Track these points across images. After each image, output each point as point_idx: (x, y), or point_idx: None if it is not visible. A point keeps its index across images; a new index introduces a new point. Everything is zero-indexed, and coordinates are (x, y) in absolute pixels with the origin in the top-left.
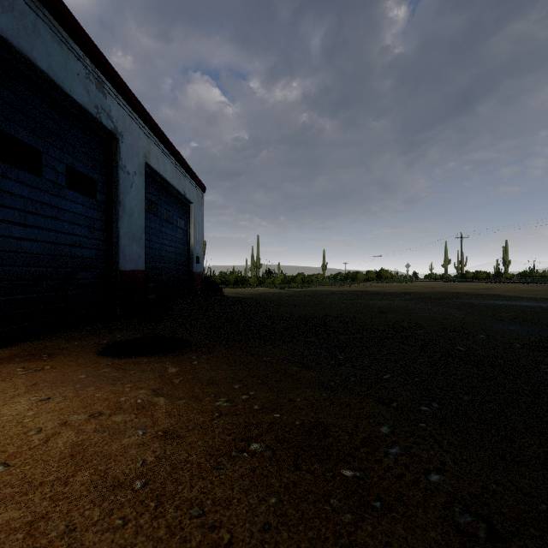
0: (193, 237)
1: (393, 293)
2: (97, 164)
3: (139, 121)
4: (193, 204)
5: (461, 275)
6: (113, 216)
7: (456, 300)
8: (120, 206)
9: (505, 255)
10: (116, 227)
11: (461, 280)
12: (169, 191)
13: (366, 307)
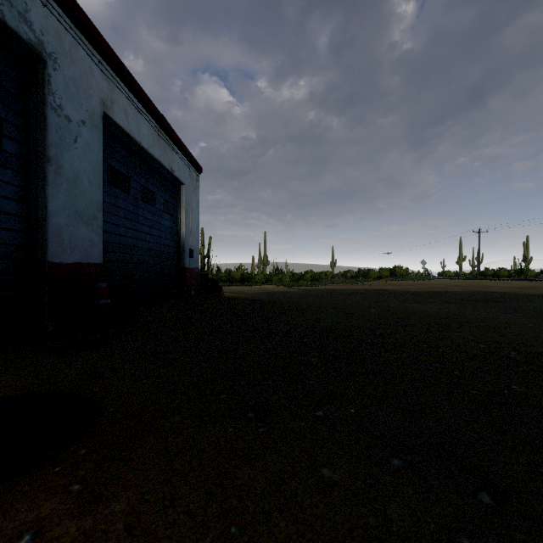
0: (184, 225)
1: (421, 292)
2: (3, 93)
3: (91, 50)
4: (184, 185)
5: (481, 272)
6: (39, 179)
7: (519, 304)
8: (50, 165)
9: (526, 251)
10: (42, 196)
11: (481, 278)
12: (150, 164)
13: (409, 315)
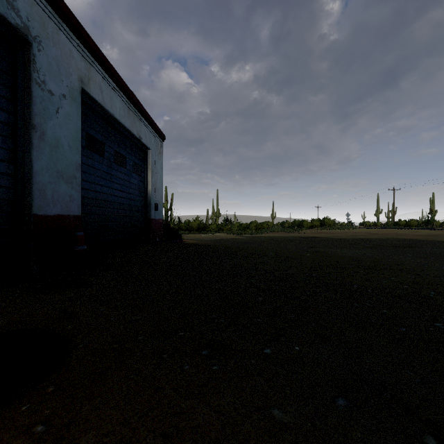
0: (150, 184)
1: (346, 239)
2: None
3: (70, 35)
4: (150, 150)
5: (395, 222)
6: (25, 144)
7: (430, 249)
8: (35, 132)
9: (432, 205)
10: (28, 158)
11: (395, 227)
12: (121, 132)
13: (339, 259)
